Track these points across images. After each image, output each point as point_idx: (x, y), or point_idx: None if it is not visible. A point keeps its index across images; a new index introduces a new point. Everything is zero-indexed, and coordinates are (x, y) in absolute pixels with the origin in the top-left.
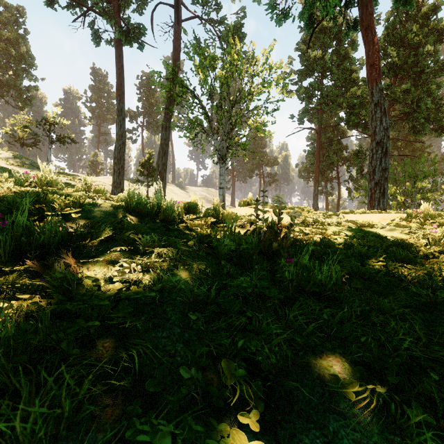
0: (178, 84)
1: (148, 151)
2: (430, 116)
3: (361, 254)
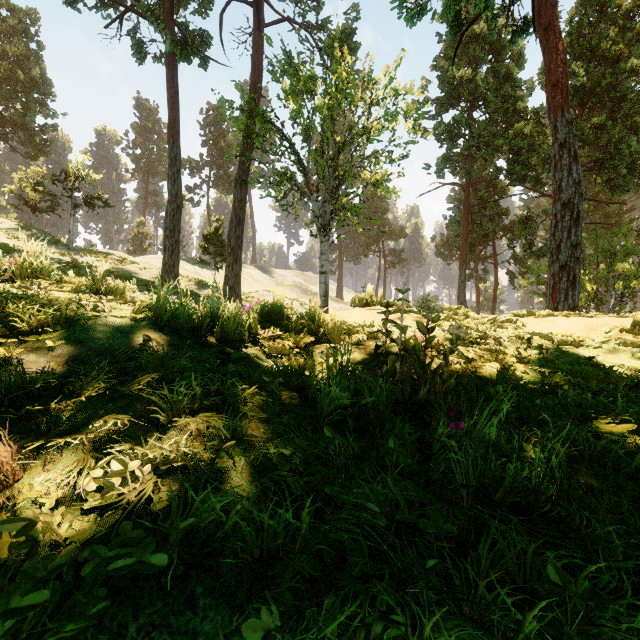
0: (259, 119)
1: (216, 218)
2: (636, 165)
3: (580, 405)
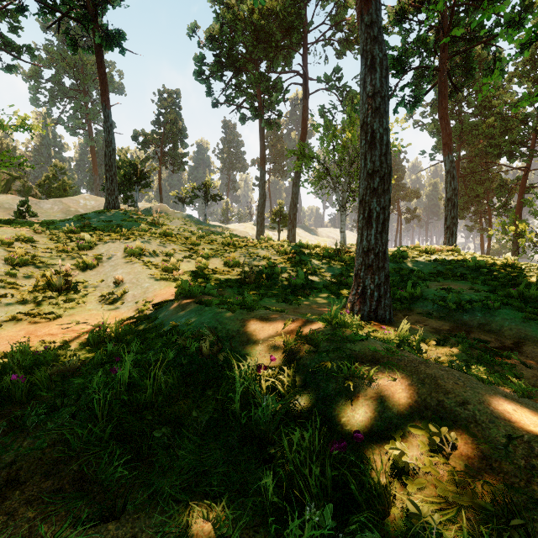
0: (307, 160)
1: (279, 201)
2: None
3: None
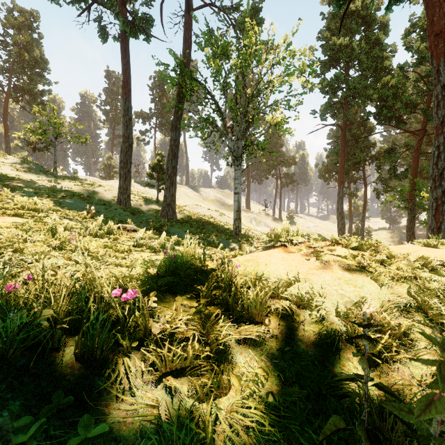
0: (187, 77)
1: (159, 153)
2: None
3: None
